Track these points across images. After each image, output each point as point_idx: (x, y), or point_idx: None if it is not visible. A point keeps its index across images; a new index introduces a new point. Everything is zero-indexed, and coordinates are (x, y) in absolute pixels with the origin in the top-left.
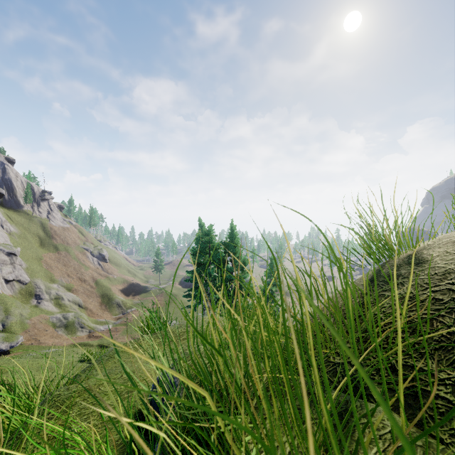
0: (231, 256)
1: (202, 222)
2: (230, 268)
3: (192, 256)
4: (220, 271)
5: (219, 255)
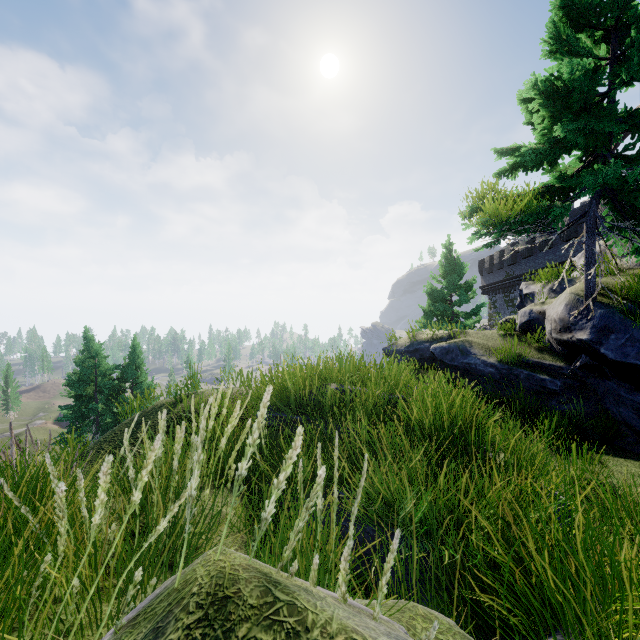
0: (129, 381)
1: (87, 335)
2: (127, 398)
3: (70, 383)
4: (110, 403)
5: (108, 383)
